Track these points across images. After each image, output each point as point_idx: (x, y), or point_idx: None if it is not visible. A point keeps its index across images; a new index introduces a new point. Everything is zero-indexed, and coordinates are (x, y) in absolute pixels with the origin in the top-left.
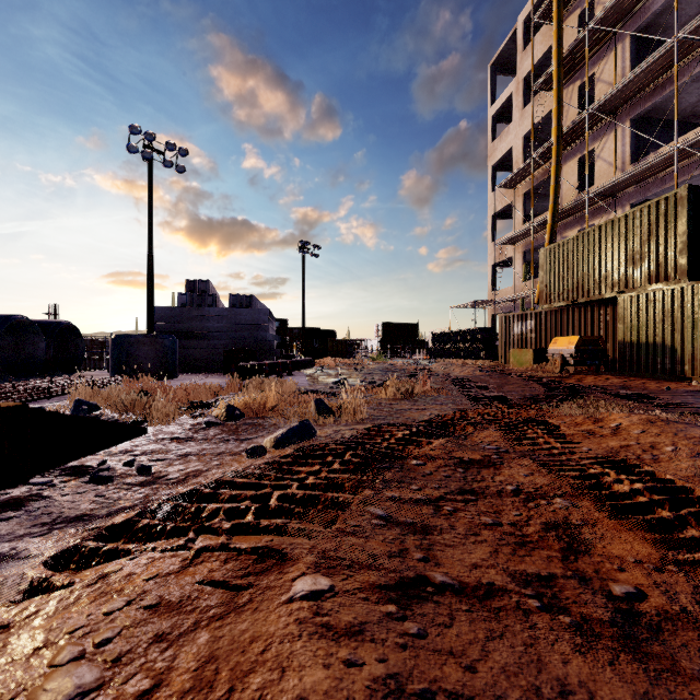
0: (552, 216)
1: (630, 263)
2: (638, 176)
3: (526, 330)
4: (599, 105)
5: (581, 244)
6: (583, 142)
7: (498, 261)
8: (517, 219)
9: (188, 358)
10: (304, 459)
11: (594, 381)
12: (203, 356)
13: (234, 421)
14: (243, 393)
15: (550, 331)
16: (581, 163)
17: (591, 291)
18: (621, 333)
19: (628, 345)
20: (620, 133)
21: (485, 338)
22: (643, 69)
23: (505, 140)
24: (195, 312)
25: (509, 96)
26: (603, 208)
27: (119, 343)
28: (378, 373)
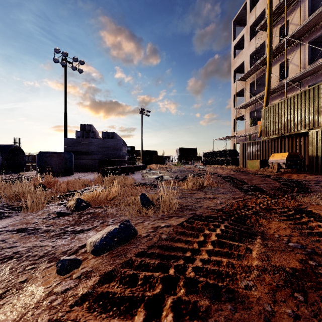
0: (267, 92)
1: (316, 113)
2: (313, 70)
3: (254, 150)
4: (292, 35)
5: (286, 104)
6: (282, 55)
7: (237, 117)
8: (247, 96)
9: (81, 164)
10: (104, 310)
11: (298, 177)
12: (89, 163)
13: (80, 211)
14: (102, 185)
15: (268, 151)
16: (281, 66)
17: (292, 129)
18: (311, 151)
19: (315, 157)
20: (303, 49)
21: (231, 154)
22: (317, 14)
23: (240, 57)
24: (84, 141)
25: (242, 36)
26: (293, 88)
27: (40, 156)
28: (179, 172)
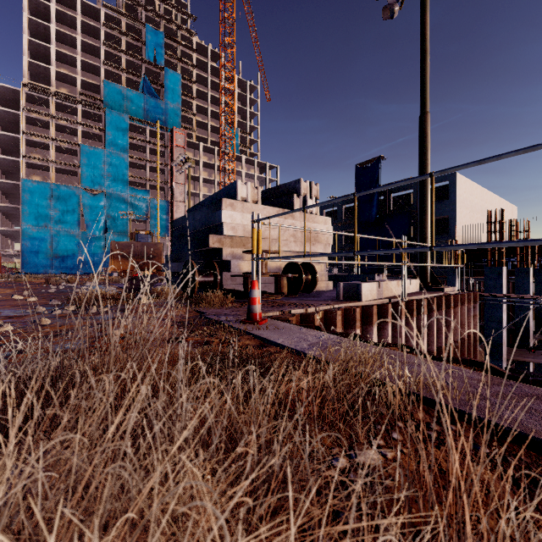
0: None
1: None
2: None
3: None
4: None
5: None
6: None
7: None
8: None
9: None
10: None
11: None
12: None
13: None
14: None
15: None
16: None
17: None
18: None
19: None
20: None
21: None
22: None
23: None
24: None
25: None
26: None
27: None
28: None
